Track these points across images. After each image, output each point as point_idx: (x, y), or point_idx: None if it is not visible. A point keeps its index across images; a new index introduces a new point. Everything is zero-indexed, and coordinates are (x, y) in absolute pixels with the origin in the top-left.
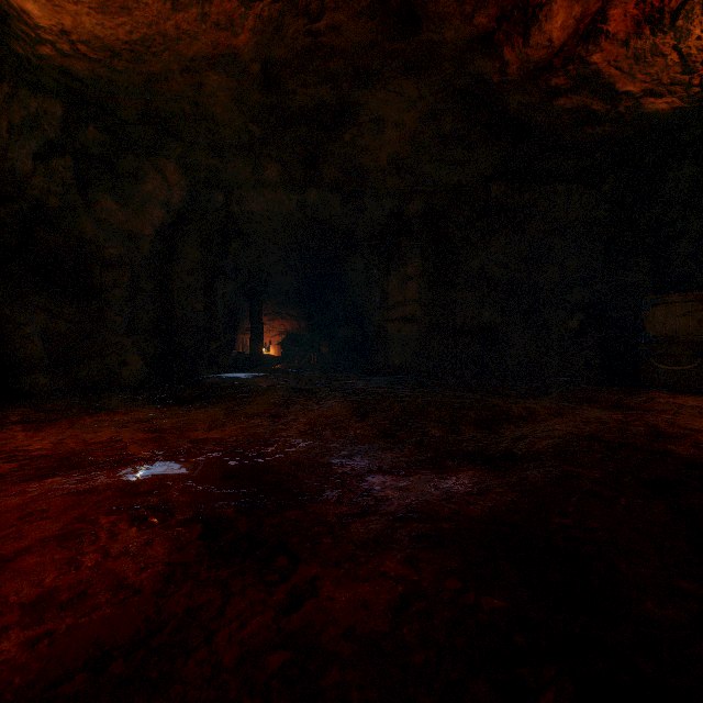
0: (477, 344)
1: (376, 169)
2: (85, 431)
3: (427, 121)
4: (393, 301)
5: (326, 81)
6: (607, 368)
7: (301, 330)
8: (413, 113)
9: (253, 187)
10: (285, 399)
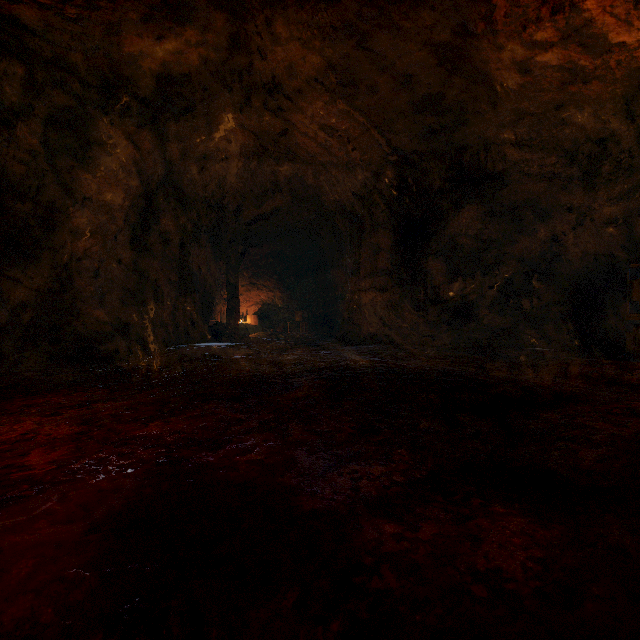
0: (448, 314)
1: (348, 139)
2: (2, 420)
3: (402, 85)
4: (365, 271)
5: (297, 36)
6: (583, 338)
7: (276, 300)
8: (388, 76)
9: (226, 159)
10: (251, 375)
